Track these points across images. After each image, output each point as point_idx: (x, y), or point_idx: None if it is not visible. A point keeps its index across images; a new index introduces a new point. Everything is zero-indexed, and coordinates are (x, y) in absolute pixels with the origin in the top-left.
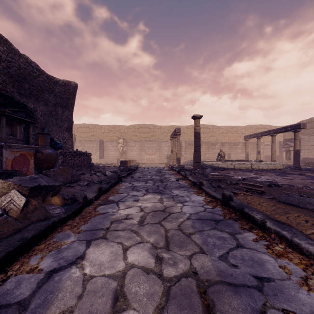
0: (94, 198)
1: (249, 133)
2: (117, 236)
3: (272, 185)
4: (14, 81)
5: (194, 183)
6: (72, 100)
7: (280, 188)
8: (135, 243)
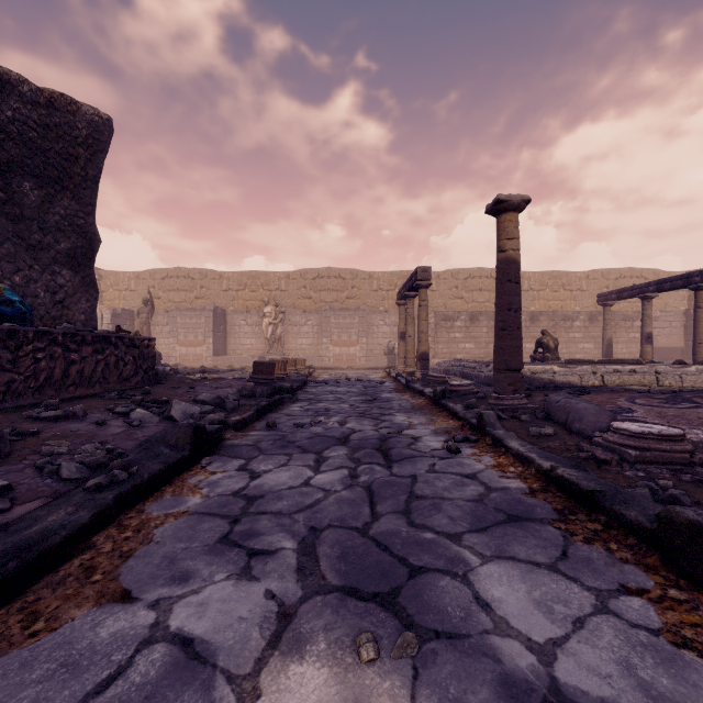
0: None
1: (599, 290)
2: None
3: None
4: None
5: (565, 487)
6: (90, 166)
7: None
8: None
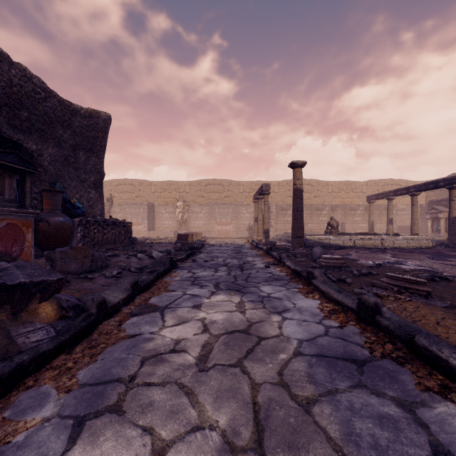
0: (123, 302)
1: (373, 192)
2: (148, 403)
3: (435, 278)
4: (1, 105)
5: (295, 272)
6: (103, 140)
7: (452, 283)
8: (184, 429)
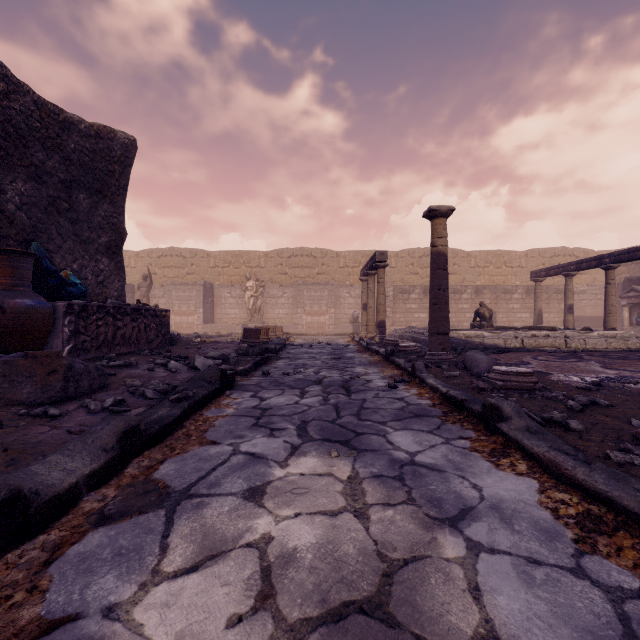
0: (91, 482)
1: (536, 267)
2: None
3: None
4: None
5: (451, 400)
6: (122, 178)
7: None
8: None
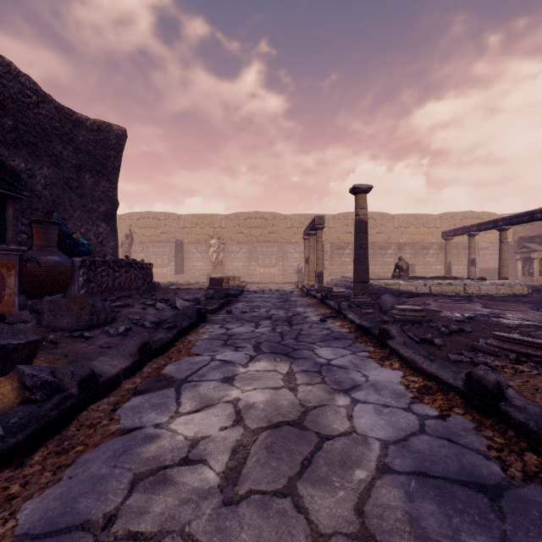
0: (125, 373)
1: (449, 228)
2: None
3: None
4: None
5: (362, 328)
6: (116, 160)
7: None
8: None
